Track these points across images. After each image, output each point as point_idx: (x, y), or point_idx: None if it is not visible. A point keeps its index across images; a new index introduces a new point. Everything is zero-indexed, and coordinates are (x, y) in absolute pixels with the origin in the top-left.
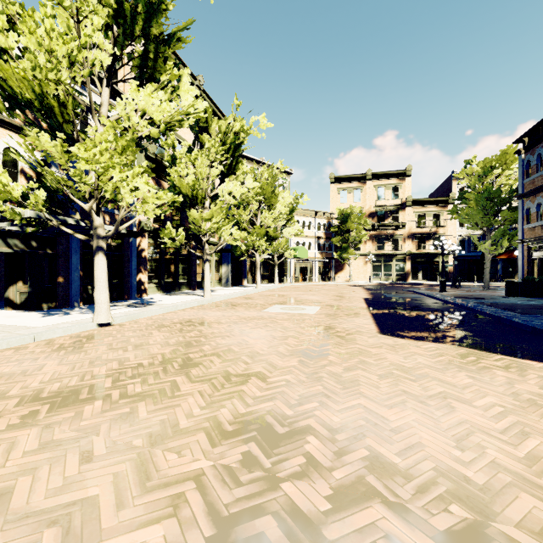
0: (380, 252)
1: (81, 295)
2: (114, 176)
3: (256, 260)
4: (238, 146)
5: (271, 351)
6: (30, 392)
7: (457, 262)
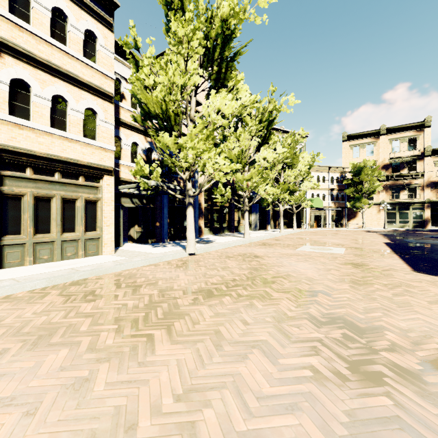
0: (395, 201)
1: (168, 235)
2: (205, 156)
3: (280, 210)
4: (271, 121)
5: (322, 278)
6: (184, 288)
7: None
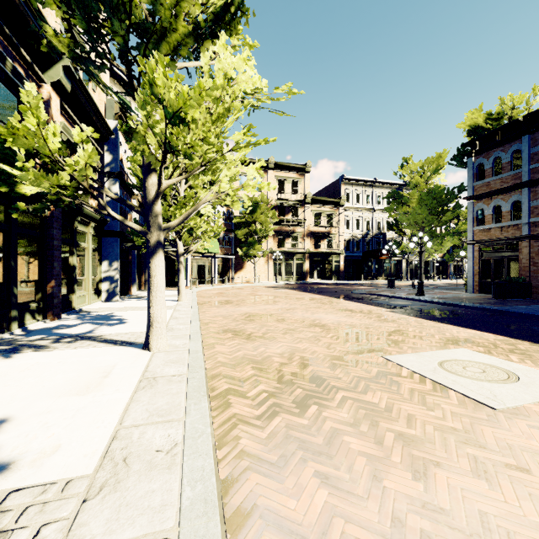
0: (281, 249)
1: None
2: None
3: (179, 253)
4: None
5: None
6: None
7: (345, 262)
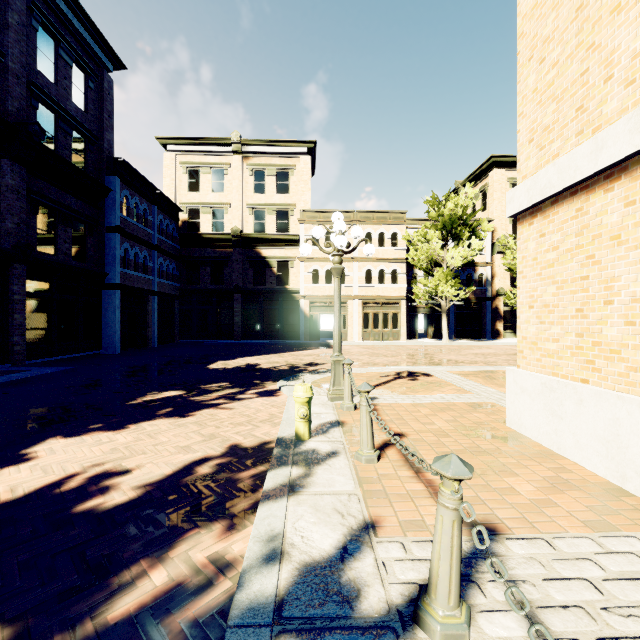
0: None
1: (455, 334)
2: (440, 289)
3: None
4: None
5: (470, 352)
6: (407, 348)
7: None
